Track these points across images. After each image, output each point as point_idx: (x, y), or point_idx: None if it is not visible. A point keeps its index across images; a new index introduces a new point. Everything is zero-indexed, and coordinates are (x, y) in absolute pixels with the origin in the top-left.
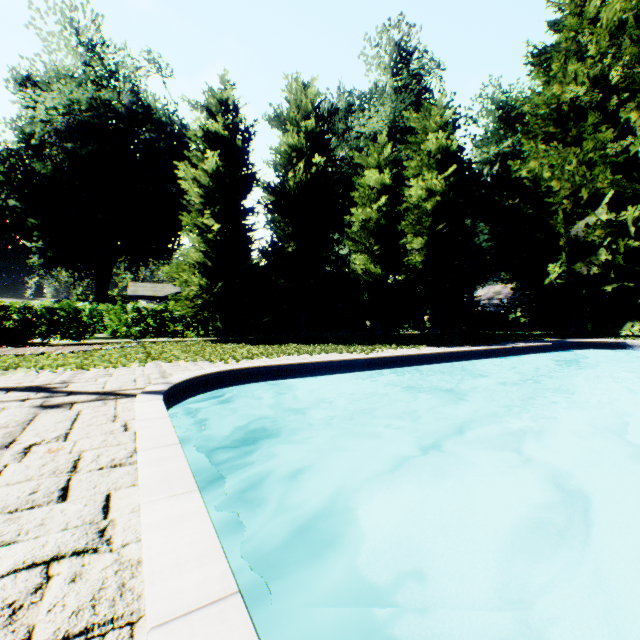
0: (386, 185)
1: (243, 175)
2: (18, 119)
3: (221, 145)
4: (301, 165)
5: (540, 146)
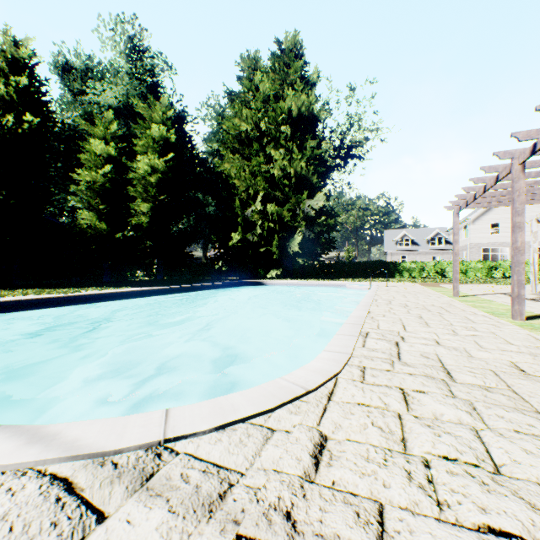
0: (113, 156)
1: None
2: None
3: None
4: (11, 117)
5: (230, 155)
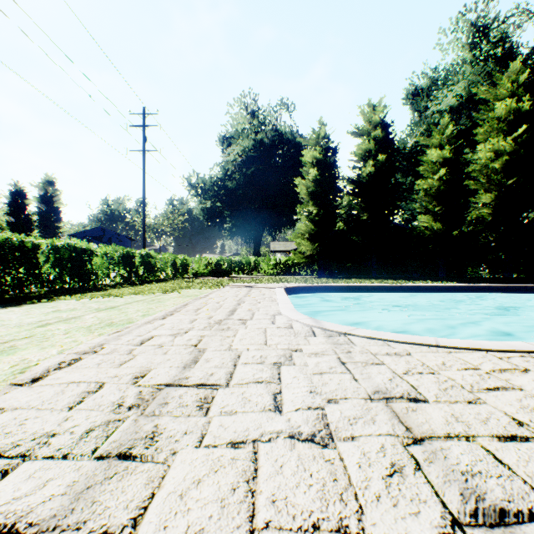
0: (446, 158)
1: (330, 178)
2: (222, 163)
3: (318, 162)
4: (370, 162)
5: None
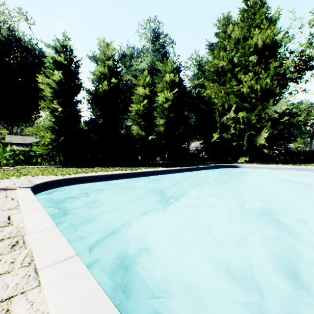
0: (147, 95)
1: (75, 84)
2: None
3: (63, 68)
4: (106, 82)
5: (211, 84)
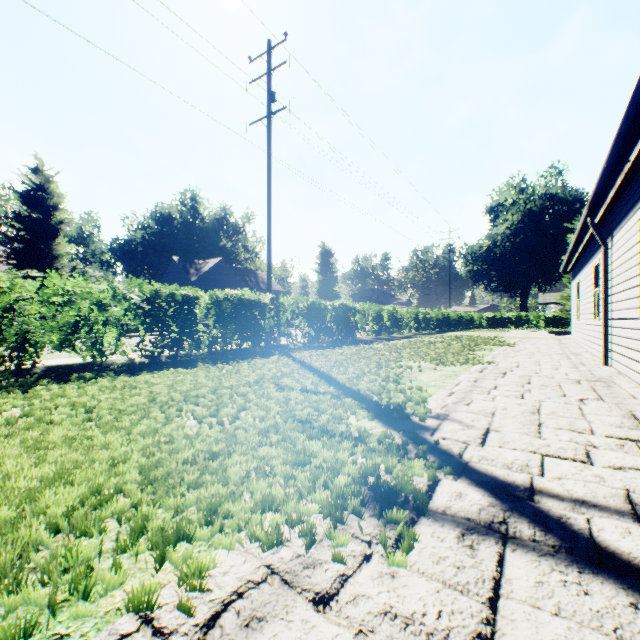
0: None
1: None
2: (490, 235)
3: None
4: None
5: None
